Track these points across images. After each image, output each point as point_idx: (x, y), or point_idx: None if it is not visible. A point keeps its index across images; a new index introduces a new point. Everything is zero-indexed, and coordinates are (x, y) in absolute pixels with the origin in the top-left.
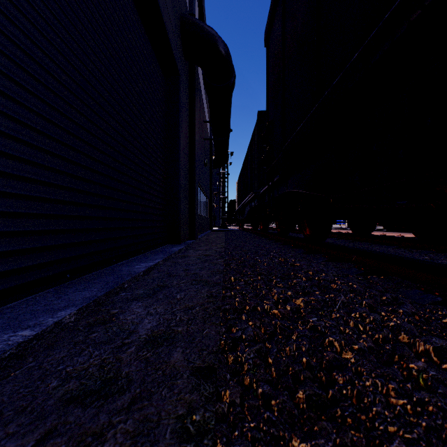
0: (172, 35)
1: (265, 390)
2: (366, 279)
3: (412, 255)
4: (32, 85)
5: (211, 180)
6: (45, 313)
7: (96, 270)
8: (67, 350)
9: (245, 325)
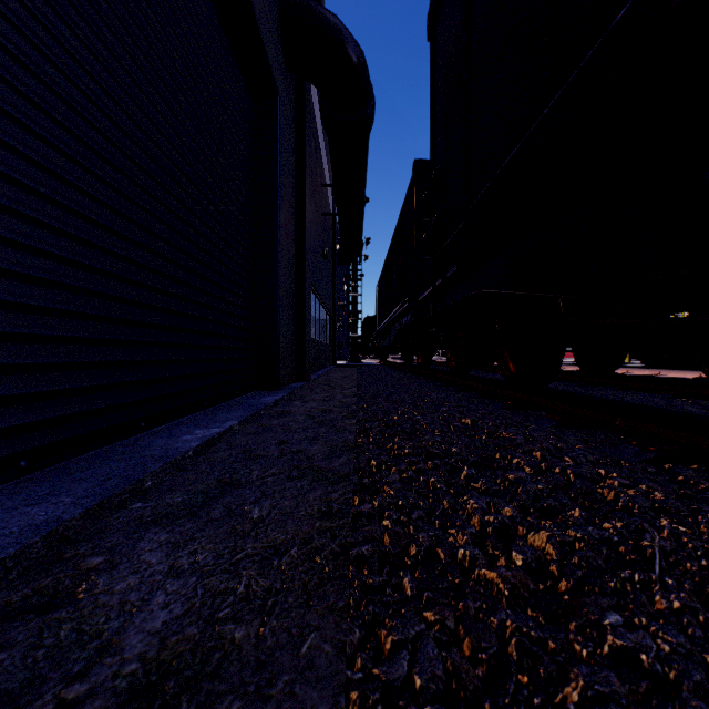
0: (264, 18)
1: None
2: (670, 475)
3: None
4: None
5: (335, 283)
6: None
7: (98, 447)
8: None
9: (416, 629)
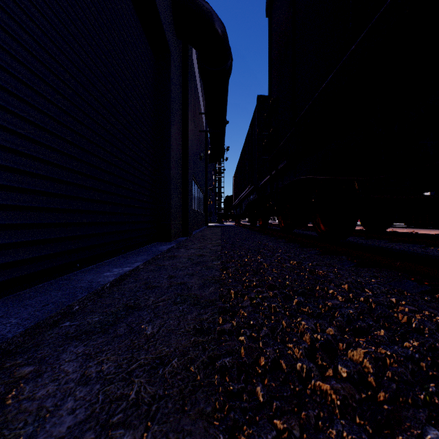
0: (161, 2)
1: None
2: None
3: None
4: None
5: (207, 175)
6: None
7: (45, 281)
8: None
9: (269, 438)
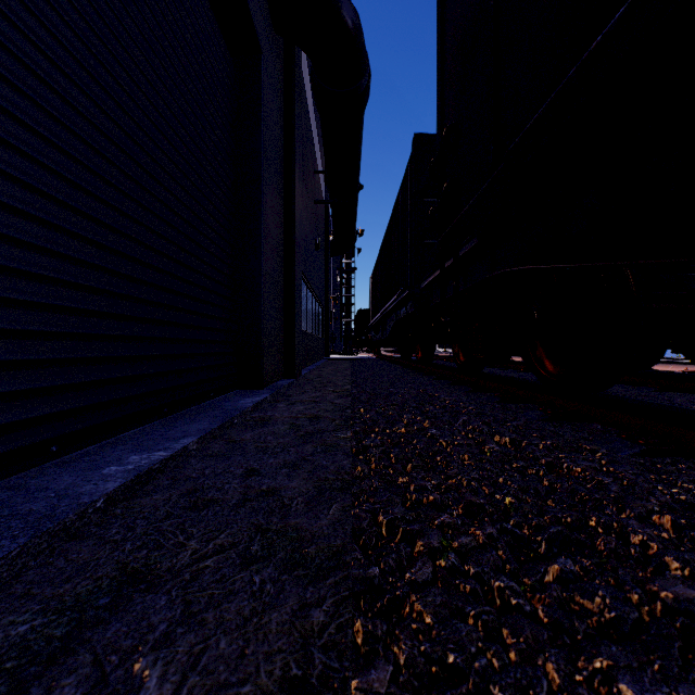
0: None
1: None
2: None
3: None
4: None
5: (328, 275)
6: None
7: None
8: None
9: None
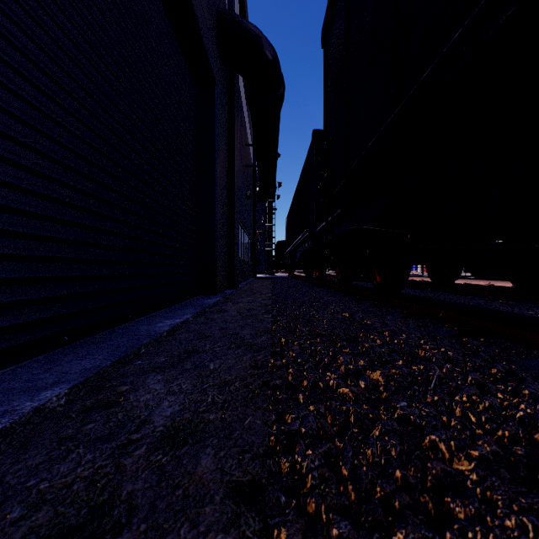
0: (206, 33)
1: (343, 531)
2: (462, 343)
3: (511, 309)
4: (13, 81)
5: (255, 217)
6: (23, 394)
7: (105, 330)
8: (47, 451)
9: (304, 412)
